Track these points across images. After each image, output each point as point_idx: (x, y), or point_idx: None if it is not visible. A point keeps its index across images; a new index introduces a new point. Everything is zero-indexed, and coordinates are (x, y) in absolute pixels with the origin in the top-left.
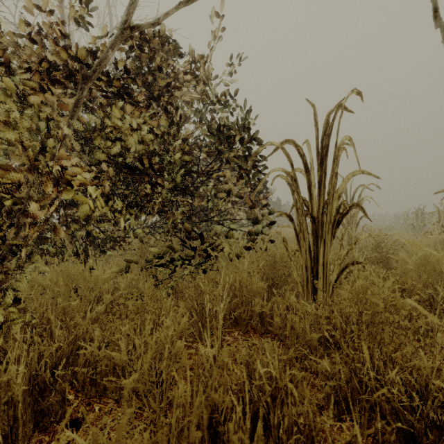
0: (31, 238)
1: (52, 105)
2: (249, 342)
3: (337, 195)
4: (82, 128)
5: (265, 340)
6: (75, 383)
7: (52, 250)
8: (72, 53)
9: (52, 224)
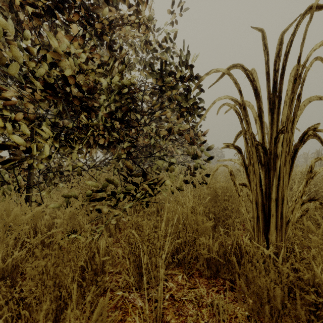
0: None
1: None
2: (195, 291)
3: None
4: None
5: (217, 296)
6: None
7: None
8: None
9: None
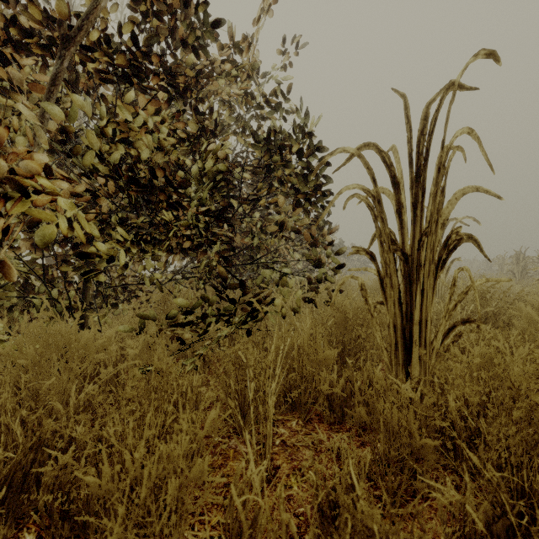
0: (2, 286)
1: (20, 85)
2: (313, 437)
3: (440, 223)
4: (61, 117)
5: (338, 438)
6: (34, 518)
7: (35, 302)
8: (56, 16)
9: (34, 265)
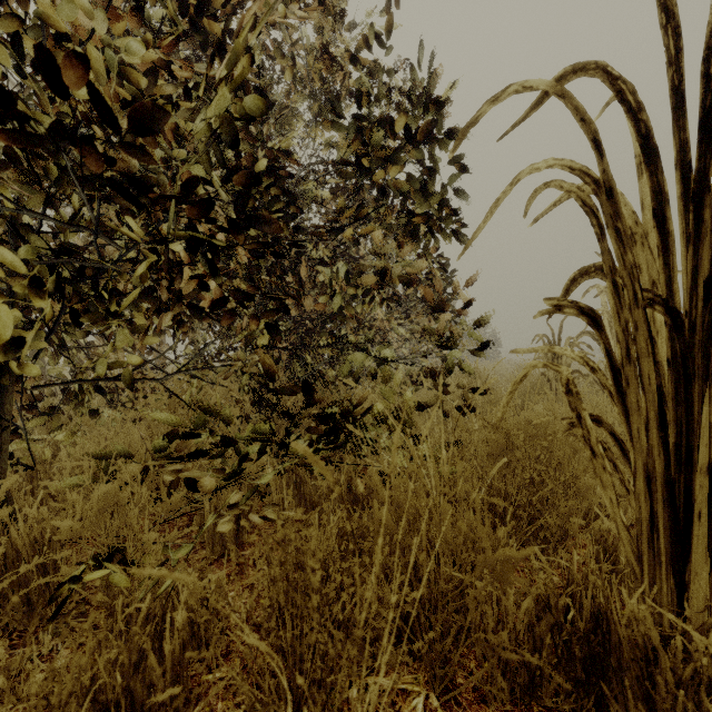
0: None
1: None
2: None
3: None
4: None
5: None
6: None
7: None
8: None
9: None
